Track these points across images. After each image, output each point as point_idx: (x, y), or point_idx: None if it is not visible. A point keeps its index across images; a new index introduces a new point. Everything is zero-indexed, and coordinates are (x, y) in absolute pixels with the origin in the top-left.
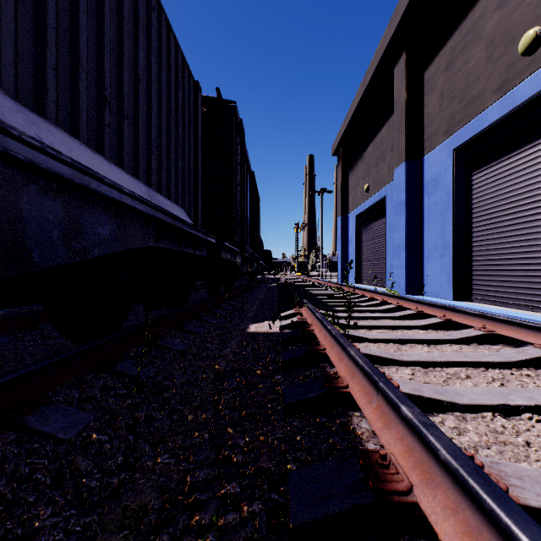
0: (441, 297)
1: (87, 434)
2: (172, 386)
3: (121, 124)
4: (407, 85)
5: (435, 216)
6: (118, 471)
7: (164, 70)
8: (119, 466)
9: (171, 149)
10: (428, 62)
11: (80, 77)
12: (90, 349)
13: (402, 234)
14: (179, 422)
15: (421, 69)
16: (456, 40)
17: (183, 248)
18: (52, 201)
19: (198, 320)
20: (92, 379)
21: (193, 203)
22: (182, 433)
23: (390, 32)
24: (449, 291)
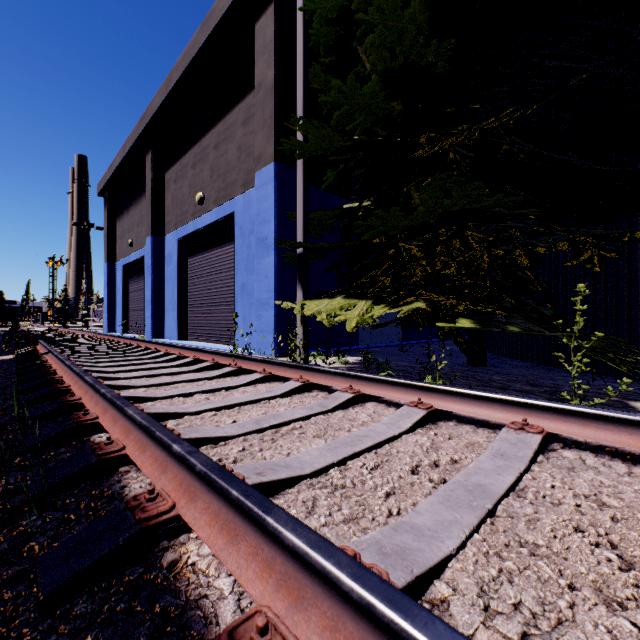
0: (173, 339)
1: None
2: None
3: None
4: (153, 177)
5: (171, 282)
6: None
7: None
8: None
9: None
10: (167, 167)
11: None
12: None
13: (151, 292)
14: None
15: (164, 169)
16: (179, 168)
17: None
18: None
19: None
20: None
21: None
22: None
23: (141, 128)
24: (176, 334)
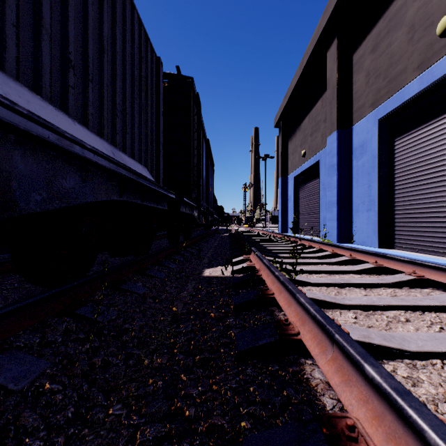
0: (368, 245)
1: (40, 383)
2: (130, 329)
3: (86, 87)
4: (338, 66)
5: (363, 177)
6: (66, 427)
7: (128, 43)
8: (67, 421)
9: (134, 114)
10: (356, 46)
11: (43, 37)
12: (54, 294)
13: (334, 192)
14: (135, 367)
15: (350, 52)
16: (381, 27)
17: (146, 202)
18: (10, 152)
19: (159, 266)
20: (55, 324)
21: (156, 163)
22: (136, 379)
23: (323, 21)
24: (374, 240)
